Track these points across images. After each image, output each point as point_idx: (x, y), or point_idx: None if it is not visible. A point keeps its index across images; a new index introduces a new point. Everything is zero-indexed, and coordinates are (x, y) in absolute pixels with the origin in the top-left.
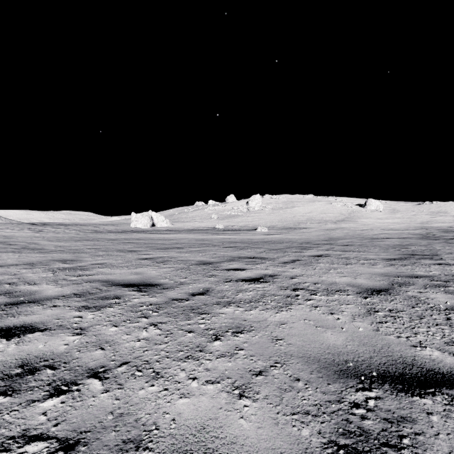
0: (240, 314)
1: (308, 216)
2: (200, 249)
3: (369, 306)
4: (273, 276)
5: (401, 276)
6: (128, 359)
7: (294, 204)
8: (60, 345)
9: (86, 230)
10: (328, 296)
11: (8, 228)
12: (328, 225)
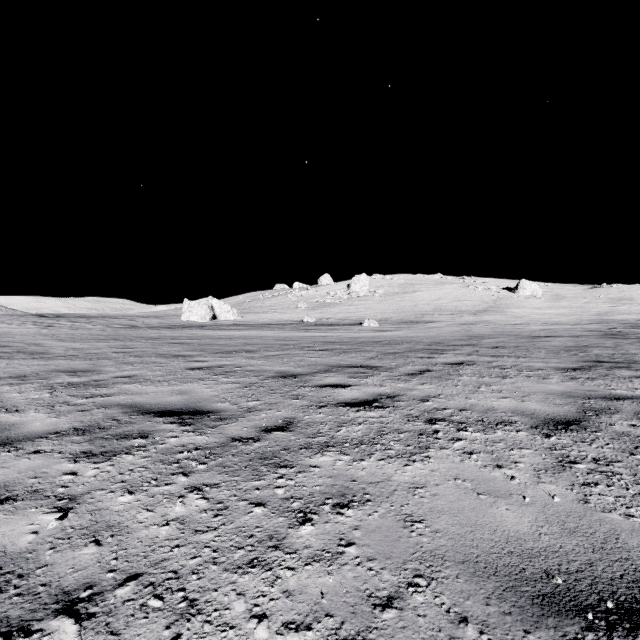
0: (345, 468)
1: (436, 304)
2: (280, 353)
3: (559, 452)
4: (393, 397)
5: (593, 397)
6: (141, 567)
7: (416, 288)
8: (23, 535)
9: (117, 324)
10: (487, 432)
11: (4, 321)
12: (465, 317)
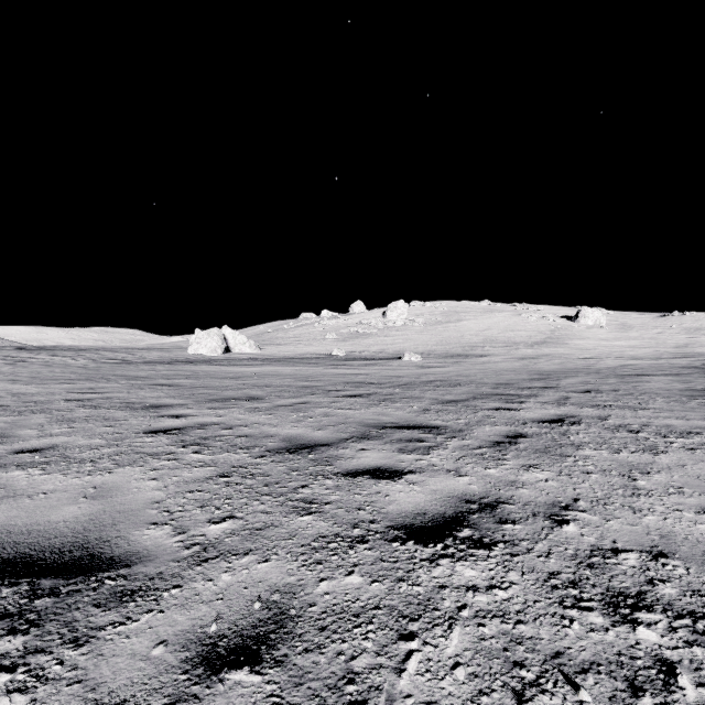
0: None
1: (486, 334)
2: (297, 401)
3: None
4: (492, 507)
5: None
6: None
7: (461, 316)
8: None
9: (108, 359)
10: None
11: None
12: (521, 350)
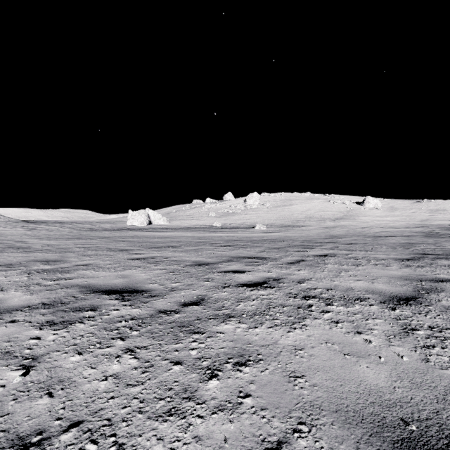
0: (243, 334)
1: (307, 213)
2: (196, 248)
3: (403, 322)
4: (278, 280)
5: (423, 280)
6: (82, 415)
7: (292, 202)
8: None
9: (81, 228)
10: (348, 306)
11: (1, 225)
12: (327, 223)
